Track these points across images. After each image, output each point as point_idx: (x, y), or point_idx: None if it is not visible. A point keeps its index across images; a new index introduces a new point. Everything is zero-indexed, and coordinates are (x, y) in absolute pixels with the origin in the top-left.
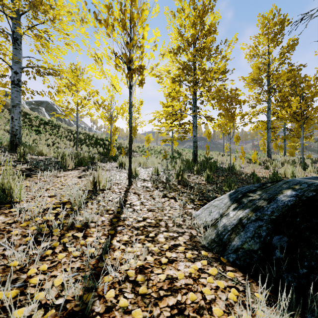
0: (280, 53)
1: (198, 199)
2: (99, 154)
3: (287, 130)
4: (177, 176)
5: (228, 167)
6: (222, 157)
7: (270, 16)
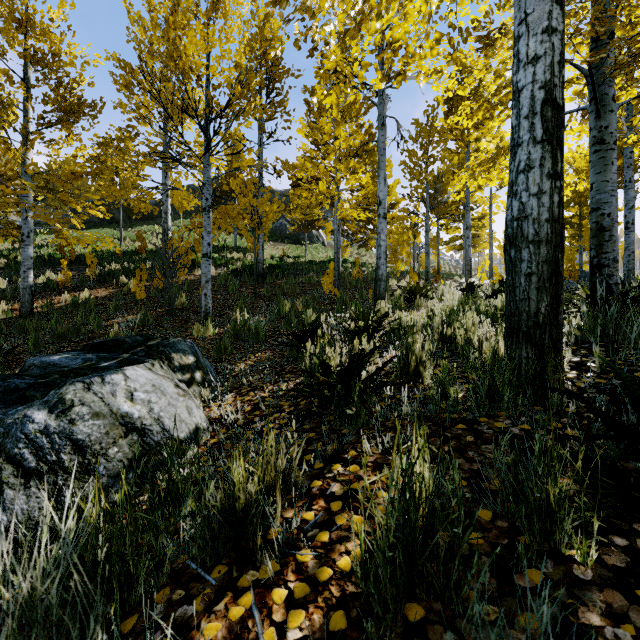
0: None
1: None
2: None
3: None
4: None
5: None
6: None
7: None
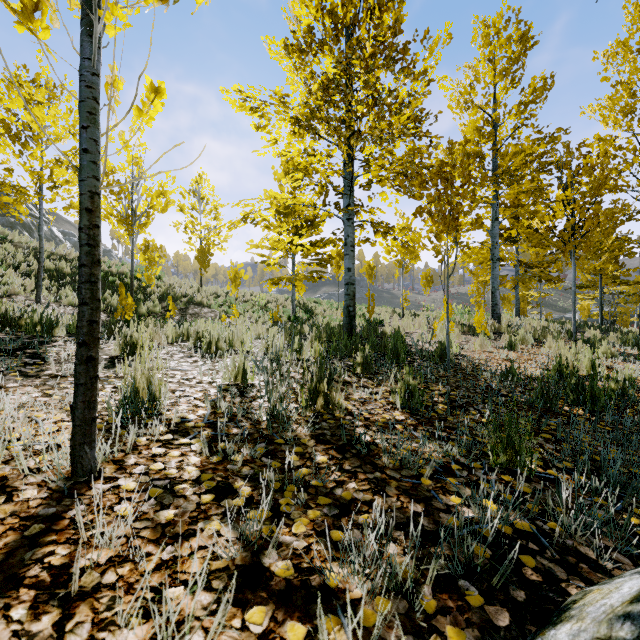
0: (520, 103)
1: (435, 580)
2: (107, 311)
3: (520, 265)
4: (311, 398)
5: (440, 349)
6: (401, 320)
7: (498, 24)
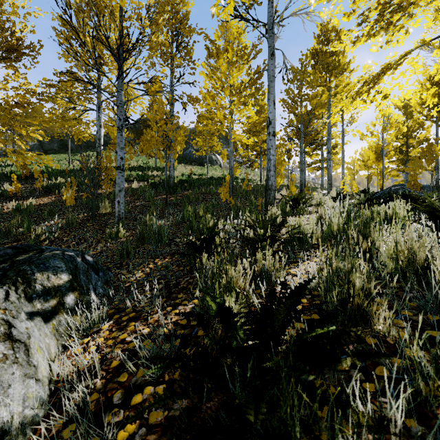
0: None
1: None
2: None
3: None
4: None
5: None
6: None
7: None
